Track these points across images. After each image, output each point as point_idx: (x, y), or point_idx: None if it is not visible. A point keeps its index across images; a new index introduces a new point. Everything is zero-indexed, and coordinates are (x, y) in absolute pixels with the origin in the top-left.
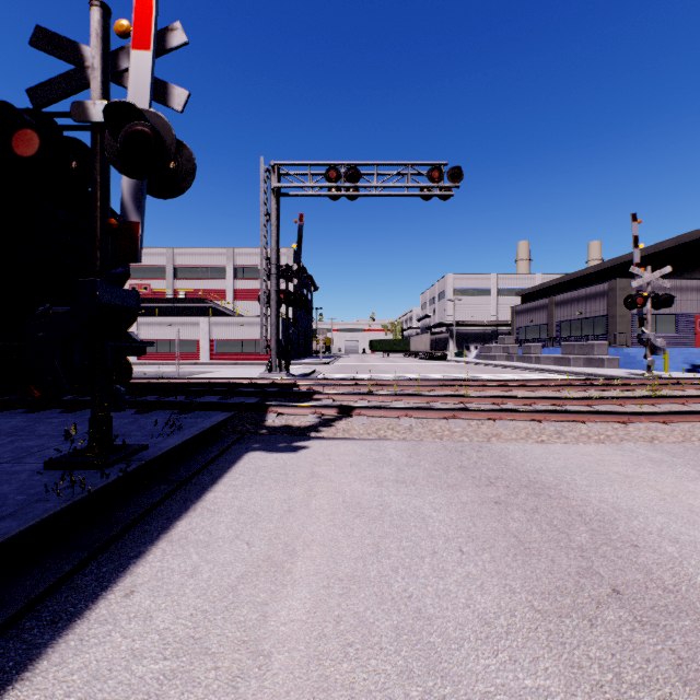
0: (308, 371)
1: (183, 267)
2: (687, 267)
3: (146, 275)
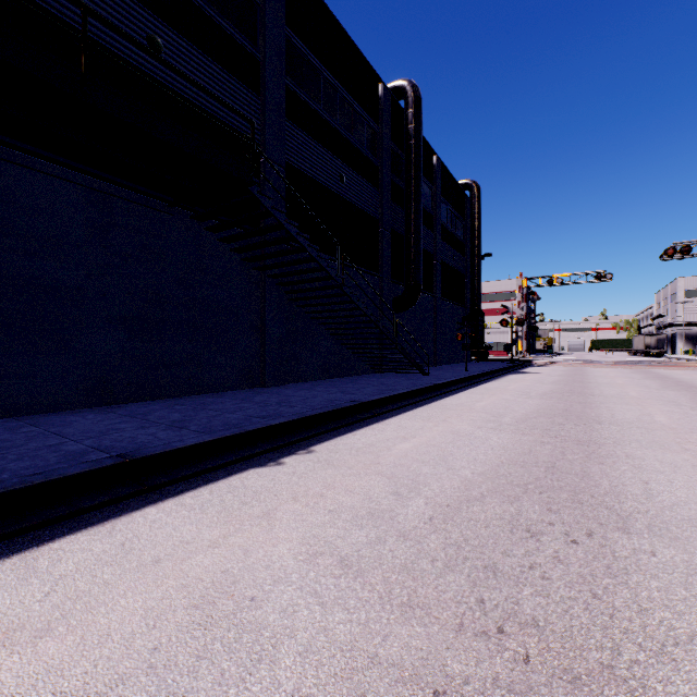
0: None
1: None
2: None
3: None
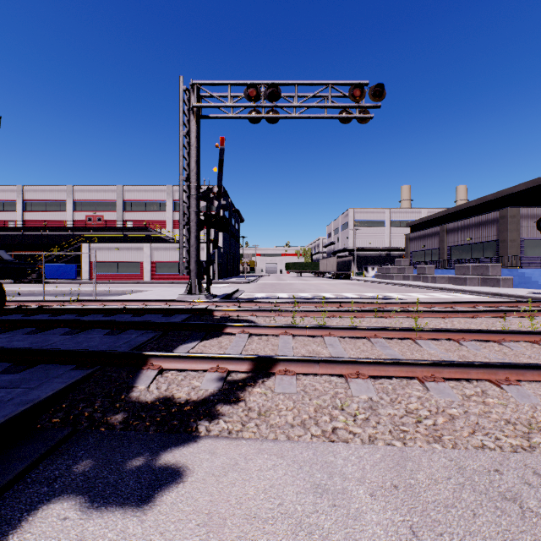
0: (231, 290)
1: (130, 201)
2: None
3: (99, 208)
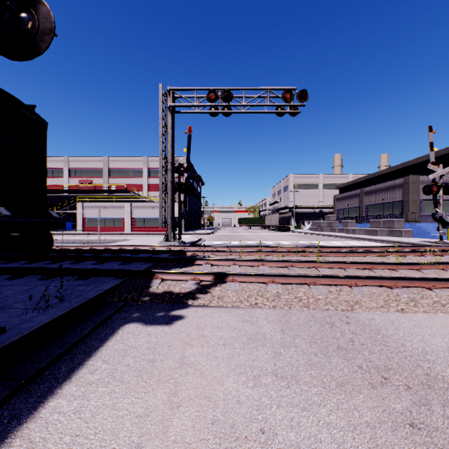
0: (196, 239)
1: (114, 169)
2: None
3: (89, 174)
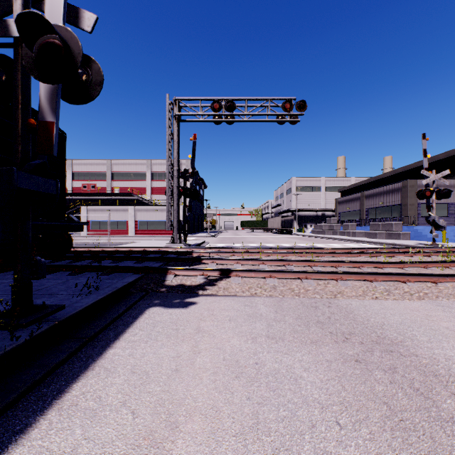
0: (200, 242)
1: (117, 172)
2: (454, 172)
3: (93, 177)
